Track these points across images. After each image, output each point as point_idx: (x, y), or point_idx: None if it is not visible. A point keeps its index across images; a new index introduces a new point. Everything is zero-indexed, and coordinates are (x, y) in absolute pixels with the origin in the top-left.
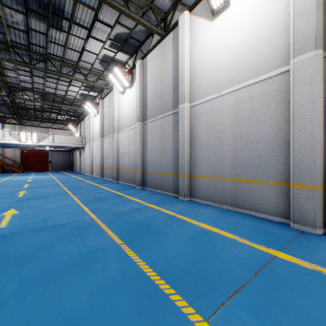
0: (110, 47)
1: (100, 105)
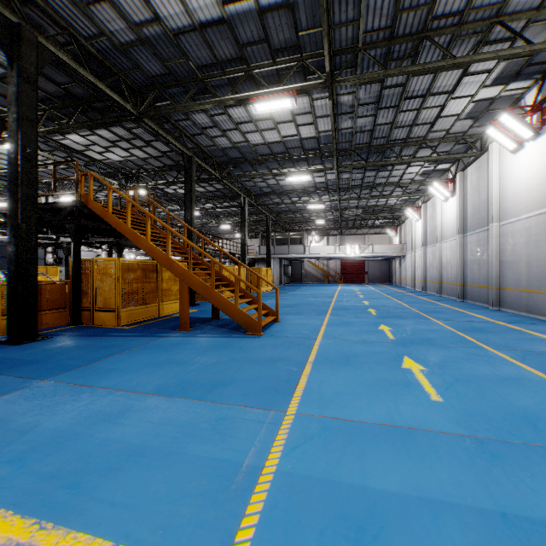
0: (429, 165)
1: (422, 210)
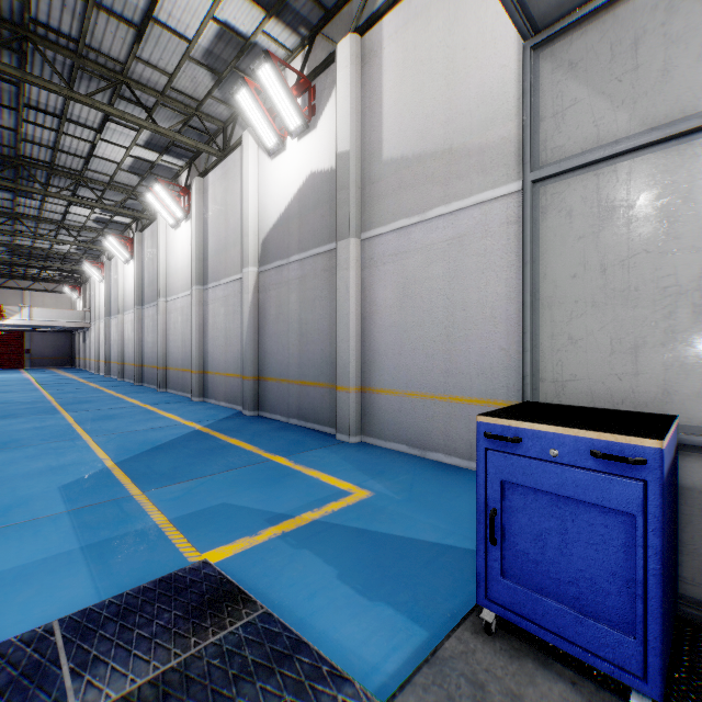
0: (103, 212)
1: (106, 269)
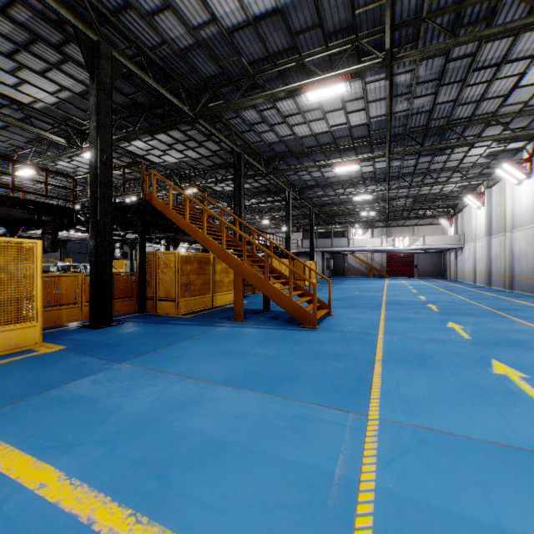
0: (497, 145)
1: (486, 196)
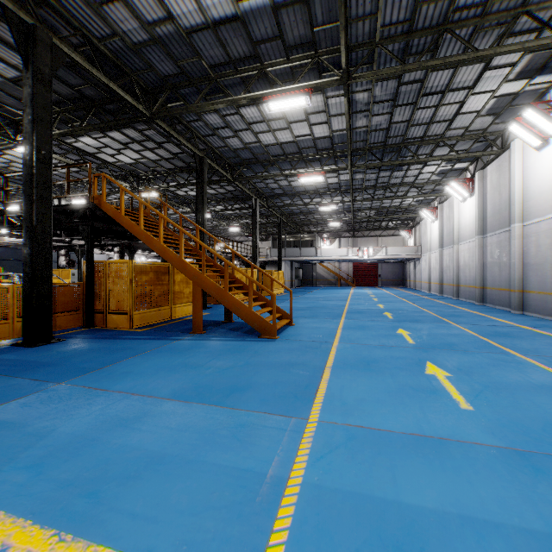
0: (446, 164)
1: (439, 211)
